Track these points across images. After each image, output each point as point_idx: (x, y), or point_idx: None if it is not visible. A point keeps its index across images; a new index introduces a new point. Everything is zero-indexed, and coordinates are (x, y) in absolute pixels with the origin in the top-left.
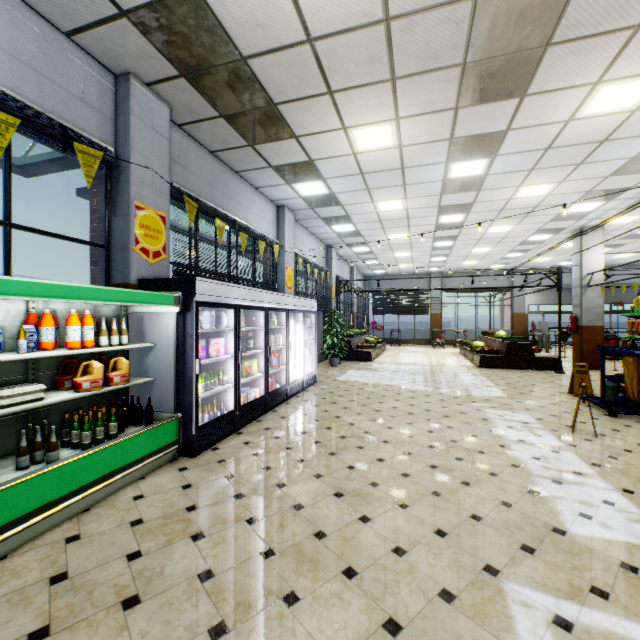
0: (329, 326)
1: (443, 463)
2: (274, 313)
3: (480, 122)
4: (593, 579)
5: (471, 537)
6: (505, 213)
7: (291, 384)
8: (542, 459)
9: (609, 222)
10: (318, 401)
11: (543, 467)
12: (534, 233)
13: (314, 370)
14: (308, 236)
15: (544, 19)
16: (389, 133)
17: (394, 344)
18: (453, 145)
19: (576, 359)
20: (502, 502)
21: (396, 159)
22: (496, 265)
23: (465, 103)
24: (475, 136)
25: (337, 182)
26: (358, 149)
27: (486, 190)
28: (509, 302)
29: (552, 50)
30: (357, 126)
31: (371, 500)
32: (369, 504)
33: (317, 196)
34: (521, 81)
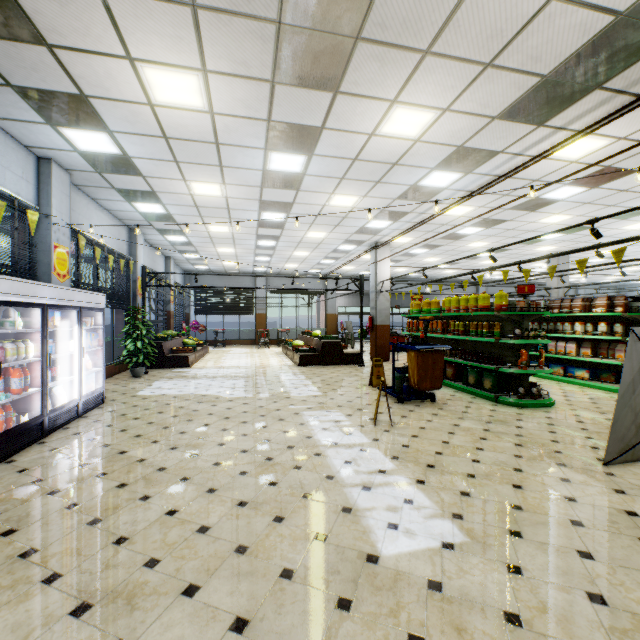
0: (131, 328)
1: (255, 495)
2: (14, 309)
3: (298, 109)
4: (409, 622)
5: (280, 614)
6: (321, 219)
7: (53, 413)
8: (353, 462)
9: (394, 240)
10: (98, 431)
11: (354, 472)
12: (343, 243)
13: (100, 387)
14: (99, 211)
15: (356, 2)
16: (196, 88)
17: (219, 346)
18: (272, 129)
19: (373, 353)
20: (317, 536)
21: (208, 129)
22: (314, 270)
23: (282, 79)
24: (293, 125)
25: (132, 141)
26: (156, 99)
27: (304, 191)
28: (324, 304)
29: (362, 46)
30: (150, 62)
31: (140, 599)
32: (135, 610)
33: (104, 155)
34: (335, 73)
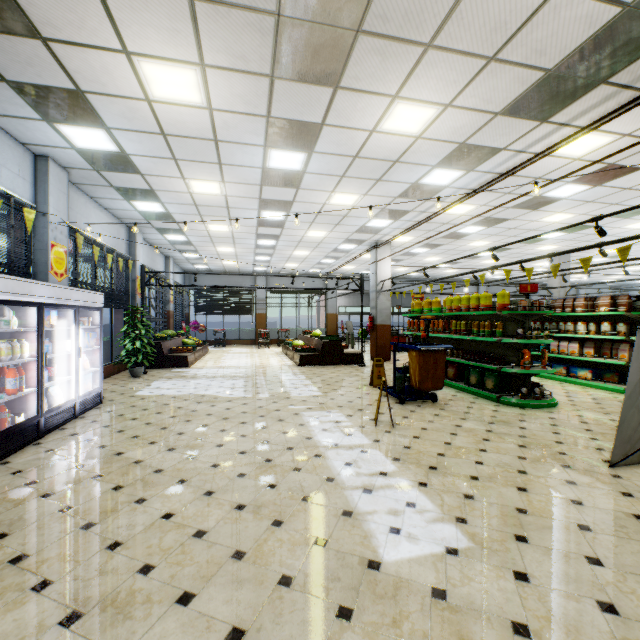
0: (130, 327)
1: (253, 498)
2: (9, 308)
3: (297, 105)
4: (412, 633)
5: (278, 624)
6: (321, 218)
7: (49, 413)
8: (354, 464)
9: (395, 240)
10: (95, 432)
11: (355, 474)
12: (344, 242)
13: (98, 387)
14: (97, 210)
15: None
16: (194, 84)
17: (219, 345)
18: (271, 126)
19: (373, 353)
20: (317, 540)
21: (207, 125)
22: (314, 269)
23: (281, 73)
24: (293, 121)
25: (129, 138)
26: (153, 95)
27: (304, 190)
28: (324, 304)
29: (363, 40)
30: (147, 56)
31: (133, 608)
32: (127, 619)
33: (102, 153)
34: (335, 67)
